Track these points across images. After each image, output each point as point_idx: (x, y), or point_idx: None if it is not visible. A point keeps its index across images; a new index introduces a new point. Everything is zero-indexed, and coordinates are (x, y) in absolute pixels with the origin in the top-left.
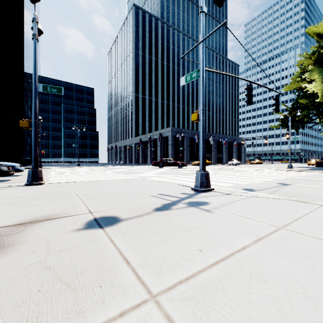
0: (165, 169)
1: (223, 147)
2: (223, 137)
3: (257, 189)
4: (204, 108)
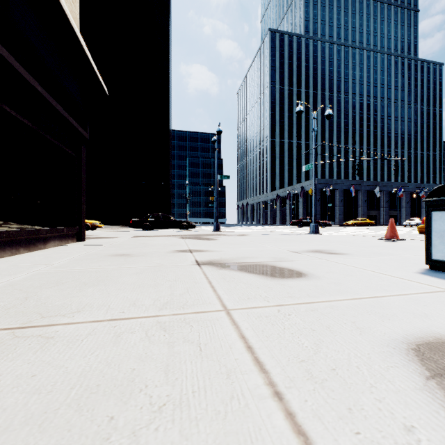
0: (303, 228)
1: (397, 200)
2: (399, 186)
3: None
4: (315, 187)
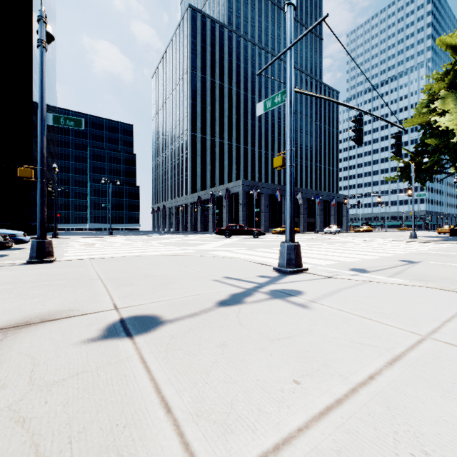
0: (234, 240)
1: (316, 207)
2: (317, 194)
3: (371, 269)
4: (293, 149)
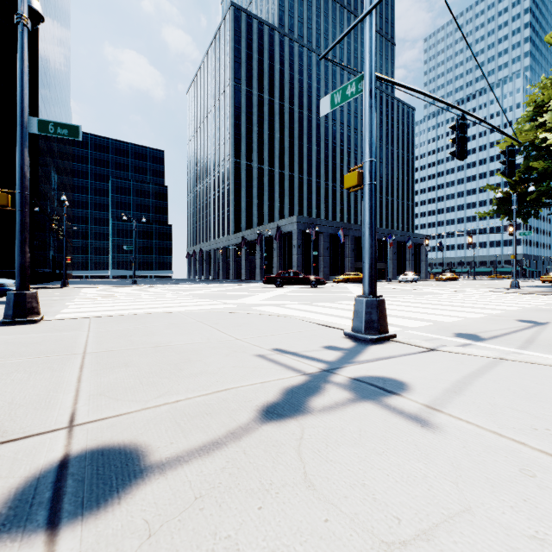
0: (287, 290)
1: (388, 250)
2: (389, 233)
3: (486, 335)
4: (374, 159)
